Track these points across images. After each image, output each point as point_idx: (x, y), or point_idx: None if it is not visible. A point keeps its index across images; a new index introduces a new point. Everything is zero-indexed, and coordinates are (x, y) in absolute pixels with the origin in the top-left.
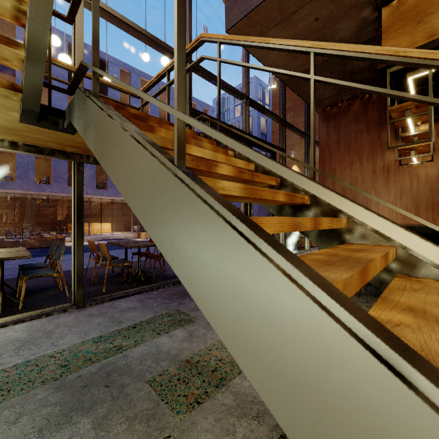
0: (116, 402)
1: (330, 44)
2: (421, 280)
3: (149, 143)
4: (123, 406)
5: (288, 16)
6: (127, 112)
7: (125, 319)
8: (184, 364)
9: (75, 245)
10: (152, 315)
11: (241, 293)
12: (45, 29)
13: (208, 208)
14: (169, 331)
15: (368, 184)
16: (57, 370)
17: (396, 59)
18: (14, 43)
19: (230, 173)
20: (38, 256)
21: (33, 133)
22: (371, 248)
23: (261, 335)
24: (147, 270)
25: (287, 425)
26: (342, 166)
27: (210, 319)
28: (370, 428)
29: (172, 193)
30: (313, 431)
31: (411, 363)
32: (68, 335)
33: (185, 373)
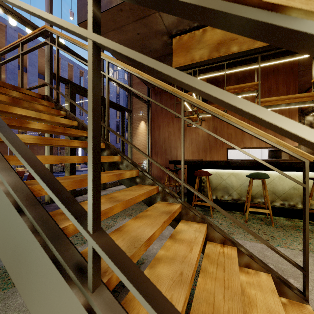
0: None
1: (114, 59)
2: (143, 186)
3: None
4: None
5: (120, 27)
6: None
7: None
8: None
9: None
10: None
11: None
12: None
13: None
14: None
15: (176, 136)
16: None
17: (139, 76)
18: None
19: (42, 128)
20: None
21: None
22: (120, 171)
23: None
24: None
25: None
26: (164, 124)
27: None
28: (14, 235)
29: None
30: (3, 245)
31: (29, 208)
32: None
33: None
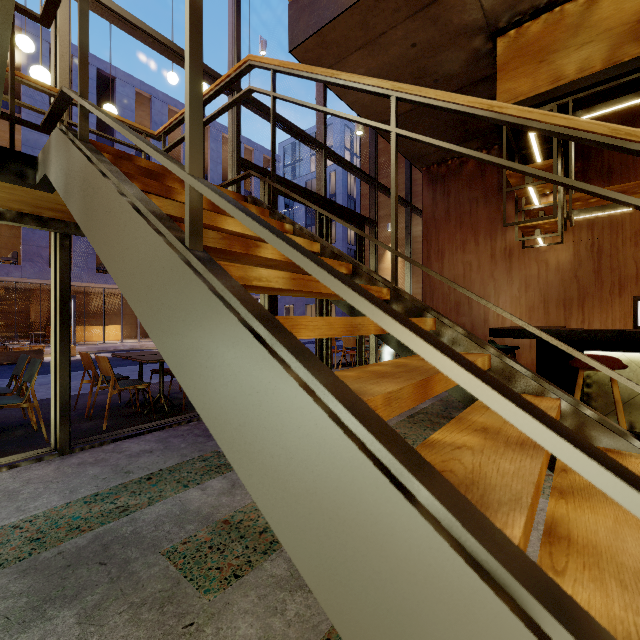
0: (115, 584)
1: (415, 88)
2: None
3: (154, 214)
4: (126, 589)
5: (375, 38)
6: (133, 165)
7: (136, 468)
8: (221, 526)
9: (57, 360)
10: (178, 461)
11: (258, 412)
12: (2, 38)
13: (222, 305)
14: (201, 482)
15: (485, 273)
16: (24, 547)
17: (490, 115)
18: None
19: (278, 256)
20: None
21: None
22: None
23: (279, 462)
24: (175, 396)
25: (304, 566)
26: (453, 247)
27: (225, 448)
28: (378, 552)
29: (181, 284)
30: (329, 567)
31: (418, 476)
32: (44, 495)
33: (221, 538)
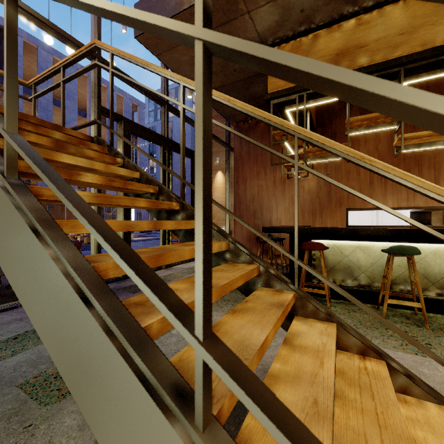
0: None
1: (192, 82)
2: (237, 265)
3: None
4: None
5: None
6: None
7: (6, 332)
8: None
9: None
10: None
11: (34, 273)
12: None
13: (18, 213)
14: None
15: (270, 192)
16: None
17: (230, 104)
18: None
19: (97, 181)
20: None
21: None
22: None
23: (42, 300)
24: None
25: (52, 353)
26: (252, 175)
27: (20, 297)
28: (78, 335)
29: None
30: (61, 349)
31: (98, 297)
32: None
33: None
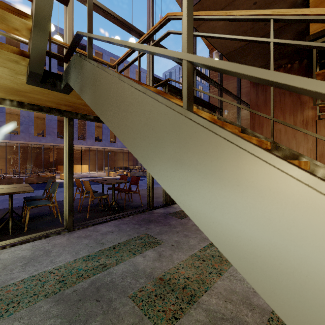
0: (106, 316)
1: (291, 10)
2: None
3: (150, 90)
4: (113, 320)
5: (232, 1)
6: None
7: (106, 241)
8: (159, 281)
9: (67, 183)
10: (127, 238)
11: (301, 250)
12: None
13: (240, 150)
14: (142, 252)
15: (289, 135)
16: (56, 285)
17: None
18: (23, 14)
19: None
20: (37, 190)
21: (36, 94)
22: None
23: None
24: (119, 201)
25: None
26: (269, 121)
27: (245, 272)
28: None
29: (185, 135)
30: None
31: None
32: (63, 254)
33: (160, 290)
